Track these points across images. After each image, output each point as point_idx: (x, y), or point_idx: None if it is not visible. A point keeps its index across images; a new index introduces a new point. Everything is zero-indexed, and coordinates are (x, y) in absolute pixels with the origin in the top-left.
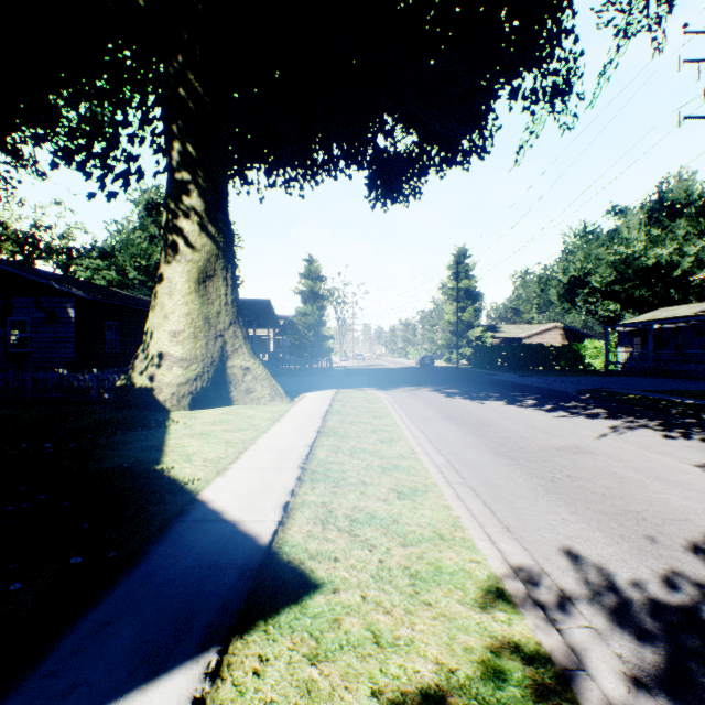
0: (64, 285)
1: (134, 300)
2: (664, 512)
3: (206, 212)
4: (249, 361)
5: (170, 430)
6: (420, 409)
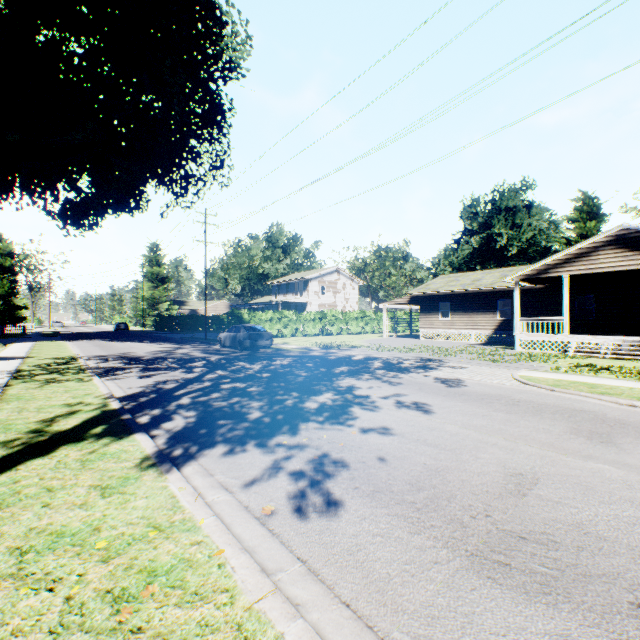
0: None
1: None
2: (127, 351)
3: None
4: None
5: None
6: (87, 345)
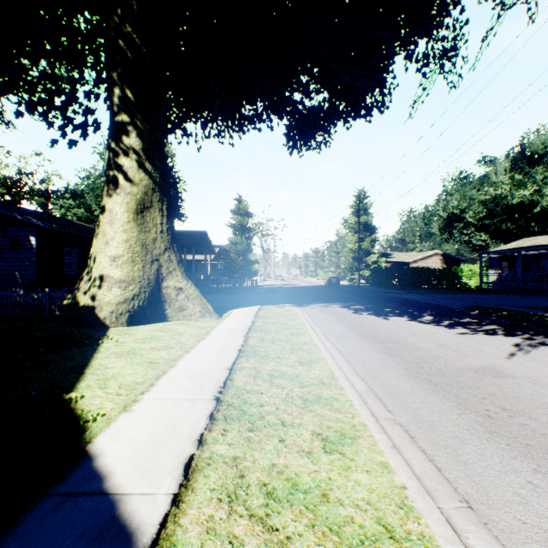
0: (25, 217)
1: (92, 230)
2: None
3: (144, 150)
4: (182, 282)
5: (100, 348)
6: (333, 325)
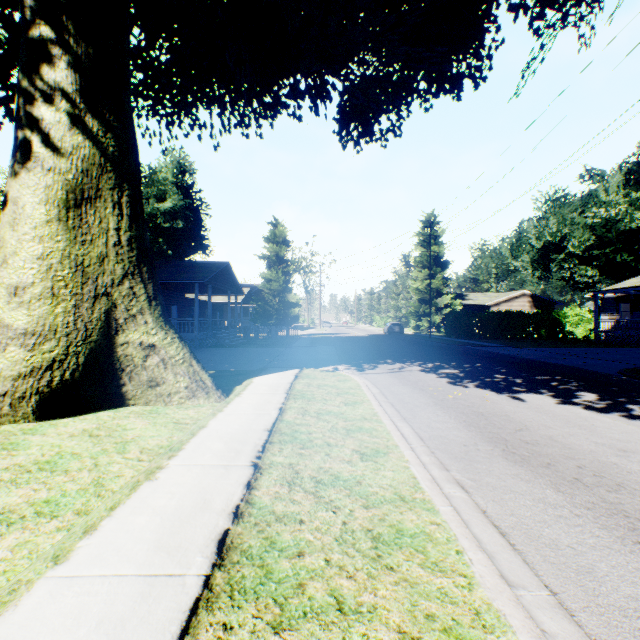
0: None
1: None
2: None
3: (83, 94)
4: (155, 335)
5: None
6: (432, 416)
